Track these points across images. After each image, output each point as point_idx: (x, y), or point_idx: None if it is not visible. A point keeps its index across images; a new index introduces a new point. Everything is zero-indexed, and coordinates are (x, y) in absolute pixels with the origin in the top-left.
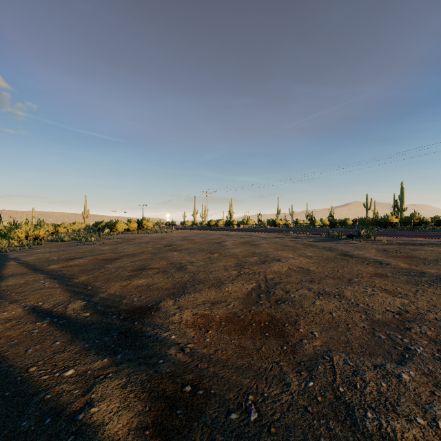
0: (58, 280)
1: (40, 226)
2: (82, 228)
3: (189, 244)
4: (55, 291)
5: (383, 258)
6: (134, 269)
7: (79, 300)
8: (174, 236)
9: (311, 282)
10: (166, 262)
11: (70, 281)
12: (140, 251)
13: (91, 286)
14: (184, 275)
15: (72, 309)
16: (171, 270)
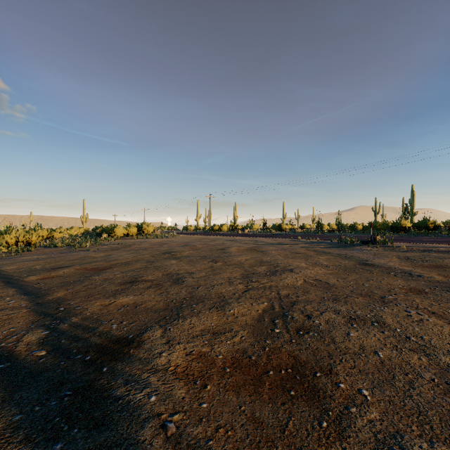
0: (28, 297)
1: (35, 231)
2: (80, 233)
3: (190, 250)
4: (17, 313)
5: (410, 268)
6: (123, 281)
7: (42, 327)
8: (175, 242)
9: (335, 300)
10: (162, 273)
11: (42, 298)
12: (135, 258)
13: (64, 307)
14: (180, 291)
15: (25, 344)
16: (166, 283)
